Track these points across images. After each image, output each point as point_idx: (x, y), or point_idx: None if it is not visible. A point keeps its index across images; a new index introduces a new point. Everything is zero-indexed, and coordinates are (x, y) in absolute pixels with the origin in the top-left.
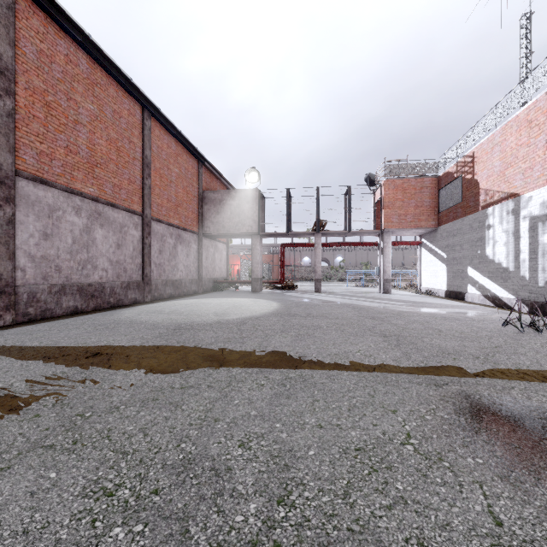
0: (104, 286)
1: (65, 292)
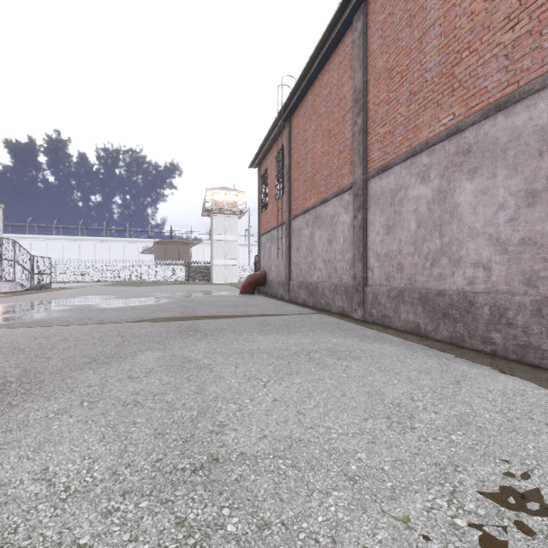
0: (475, 301)
1: (404, 299)
